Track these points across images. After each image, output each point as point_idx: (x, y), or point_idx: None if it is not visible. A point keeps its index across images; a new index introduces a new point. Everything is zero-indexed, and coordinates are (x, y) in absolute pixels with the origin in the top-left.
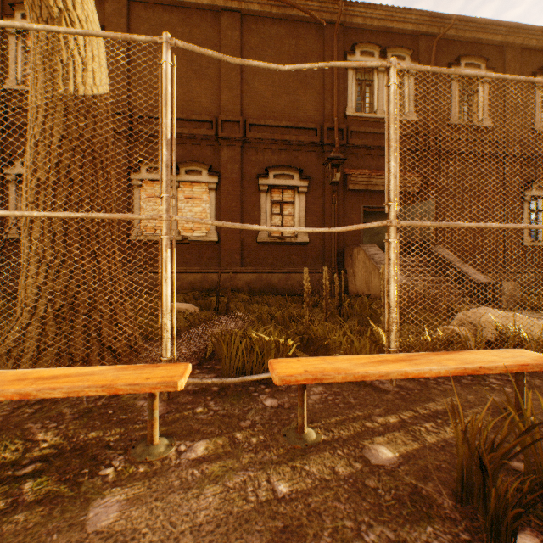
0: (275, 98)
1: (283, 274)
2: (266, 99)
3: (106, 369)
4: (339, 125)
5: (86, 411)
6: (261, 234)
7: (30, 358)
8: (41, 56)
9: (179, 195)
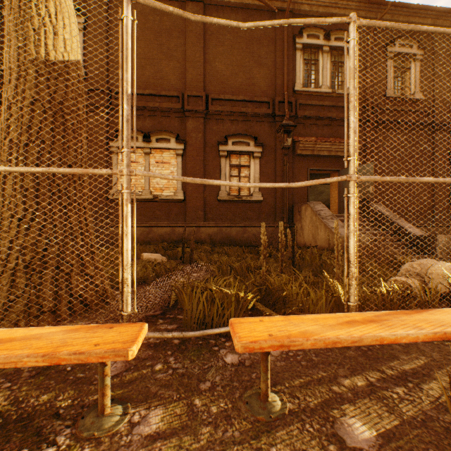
0: (233, 76)
1: (240, 228)
2: (226, 77)
3: (56, 331)
4: (289, 98)
5: (44, 367)
6: (221, 193)
7: (1, 309)
8: (1, 11)
9: (151, 160)
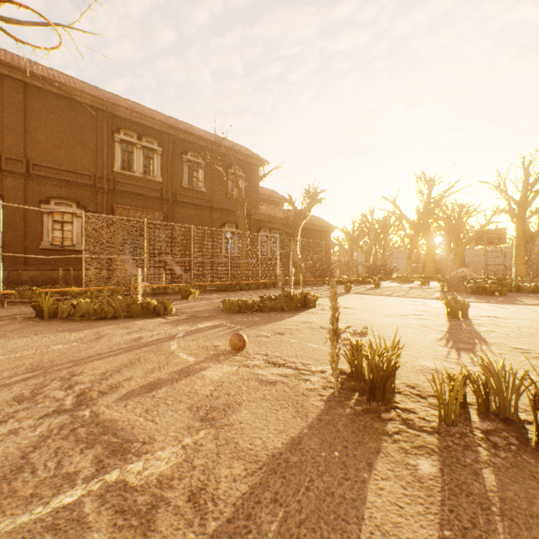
0: (57, 149)
1: (64, 271)
2: (49, 148)
3: None
4: (109, 176)
5: None
6: (44, 243)
7: None
8: None
9: None
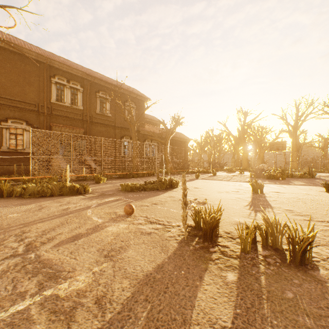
0: (12, 87)
1: (17, 166)
2: (7, 86)
3: None
4: (48, 105)
5: None
6: (4, 147)
7: None
8: None
9: None
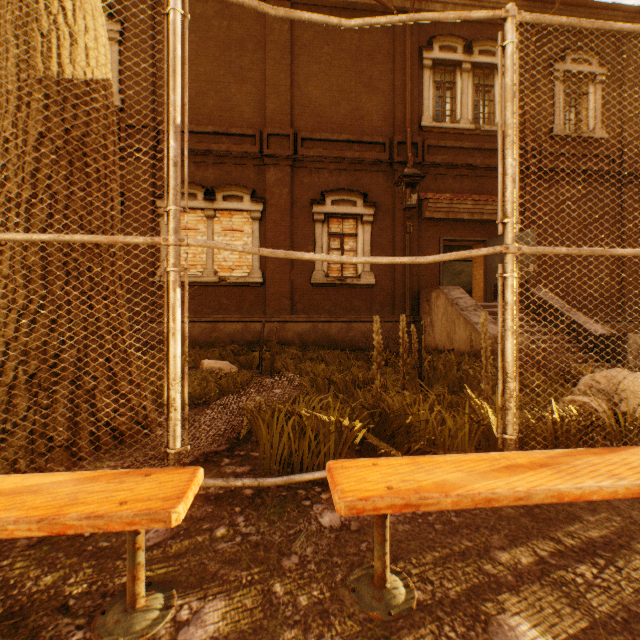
0: (333, 106)
1: (343, 323)
2: (322, 107)
3: (63, 480)
4: (413, 138)
5: None
6: (316, 274)
7: None
8: None
9: (215, 226)
